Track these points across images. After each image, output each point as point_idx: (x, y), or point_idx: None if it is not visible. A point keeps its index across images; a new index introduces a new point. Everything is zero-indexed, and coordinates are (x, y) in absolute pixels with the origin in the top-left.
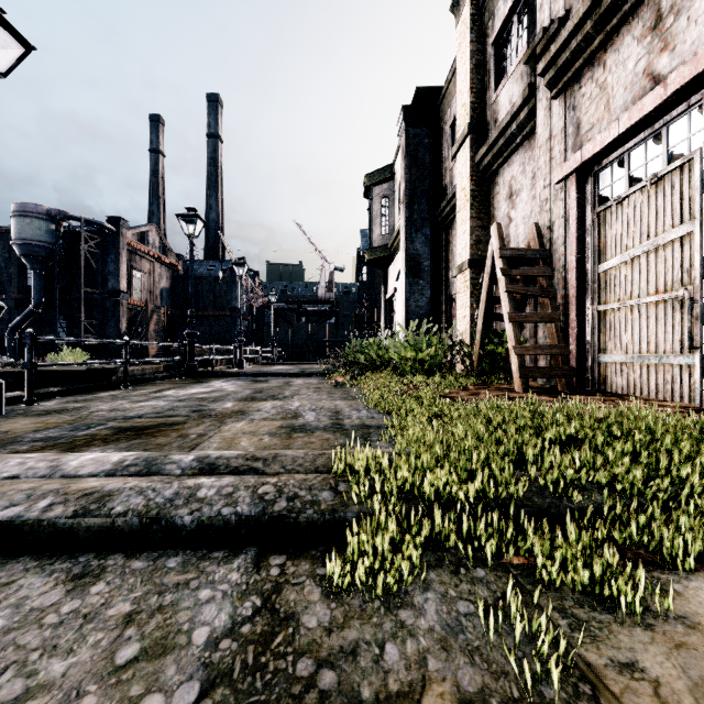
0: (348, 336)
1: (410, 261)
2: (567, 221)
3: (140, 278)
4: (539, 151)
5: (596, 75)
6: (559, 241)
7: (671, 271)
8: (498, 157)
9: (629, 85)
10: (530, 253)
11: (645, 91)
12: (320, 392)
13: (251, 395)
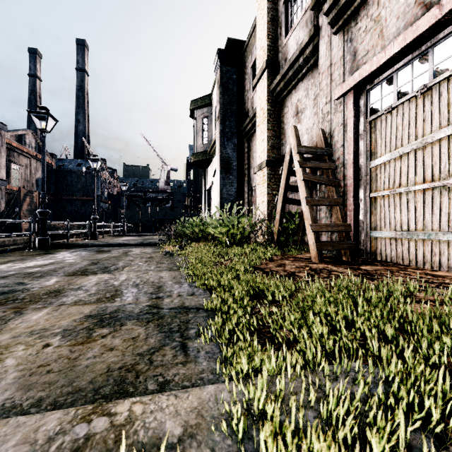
0: (180, 215)
1: (223, 161)
2: (345, 128)
3: (18, 170)
4: (322, 76)
5: (371, 11)
6: (338, 143)
7: (439, 164)
8: (288, 85)
9: (402, 14)
10: (320, 151)
11: (416, 17)
12: (151, 261)
13: (84, 267)
